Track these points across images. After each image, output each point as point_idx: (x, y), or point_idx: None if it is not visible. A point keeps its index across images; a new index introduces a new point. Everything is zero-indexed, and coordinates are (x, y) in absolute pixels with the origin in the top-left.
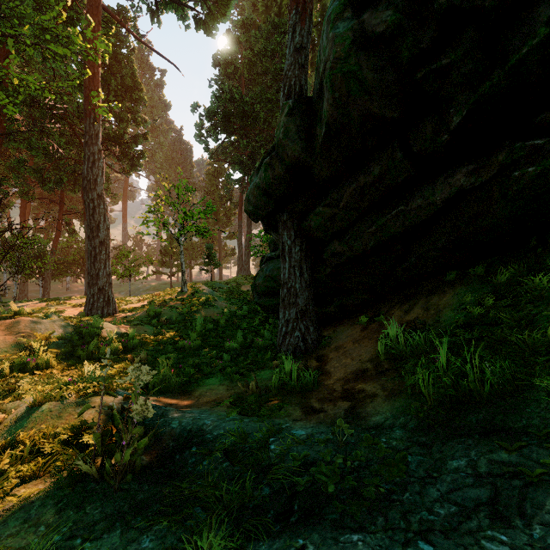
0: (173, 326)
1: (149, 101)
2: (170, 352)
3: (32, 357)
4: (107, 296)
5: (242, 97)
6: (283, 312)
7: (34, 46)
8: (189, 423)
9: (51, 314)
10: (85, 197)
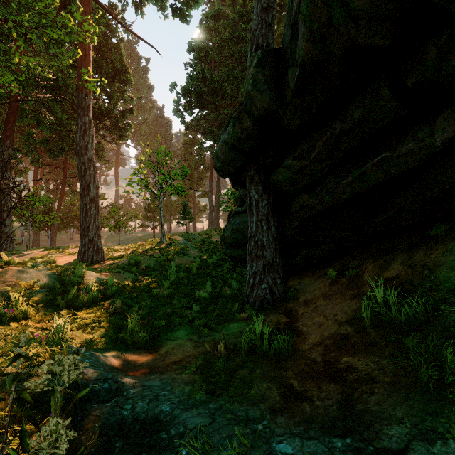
0: (150, 274)
1: (136, 84)
2: (144, 300)
3: (10, 307)
4: (96, 246)
5: (213, 76)
6: (250, 264)
7: (33, 30)
8: (143, 409)
9: (39, 263)
10: (78, 161)
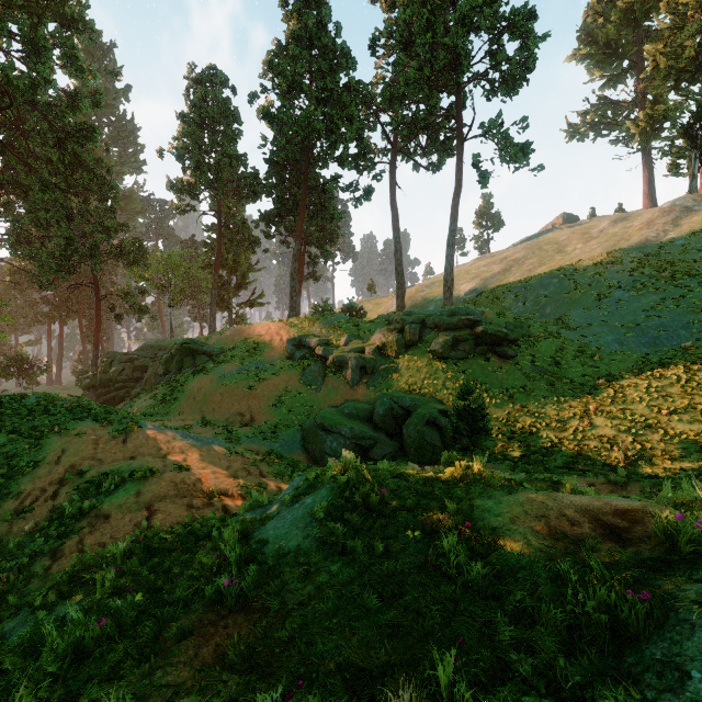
0: None
1: None
2: None
3: None
4: None
5: None
6: None
7: None
8: None
9: None
10: None
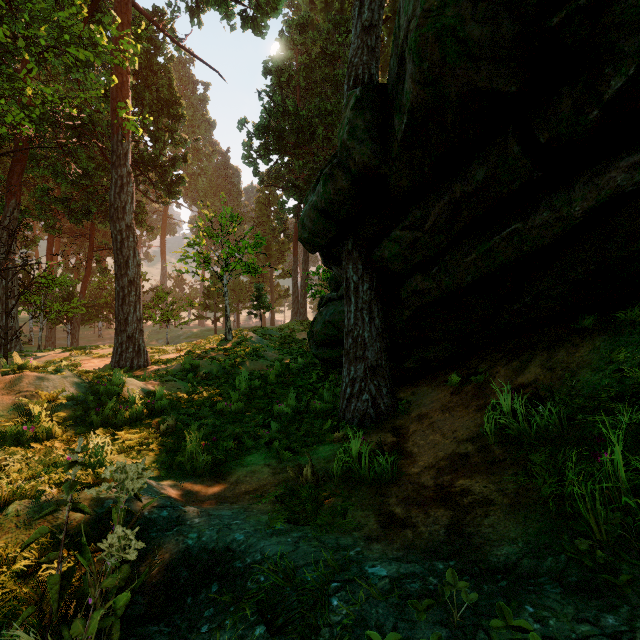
0: (212, 383)
1: (190, 120)
2: (206, 417)
3: (30, 424)
4: (138, 346)
5: (298, 110)
6: (347, 368)
7: (52, 50)
8: (212, 537)
9: (64, 368)
10: (112, 228)
